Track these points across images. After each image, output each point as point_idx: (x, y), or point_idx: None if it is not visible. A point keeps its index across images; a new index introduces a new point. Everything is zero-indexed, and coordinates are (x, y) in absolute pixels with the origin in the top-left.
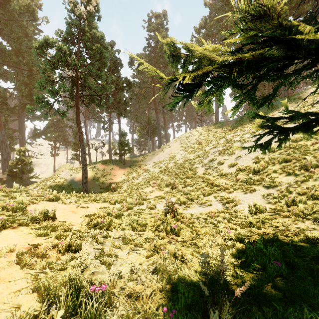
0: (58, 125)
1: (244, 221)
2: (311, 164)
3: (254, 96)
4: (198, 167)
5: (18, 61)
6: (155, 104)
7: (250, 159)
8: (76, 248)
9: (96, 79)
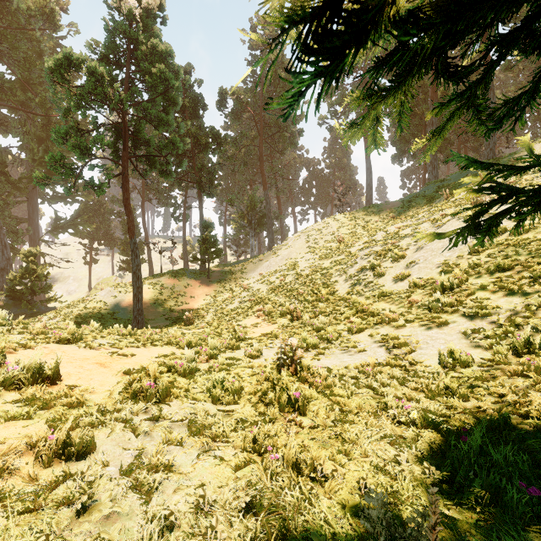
0: (96, 211)
1: (432, 382)
2: None
3: (484, 101)
4: (338, 281)
5: (26, 99)
6: (262, 174)
7: (433, 266)
8: (81, 451)
9: (158, 127)
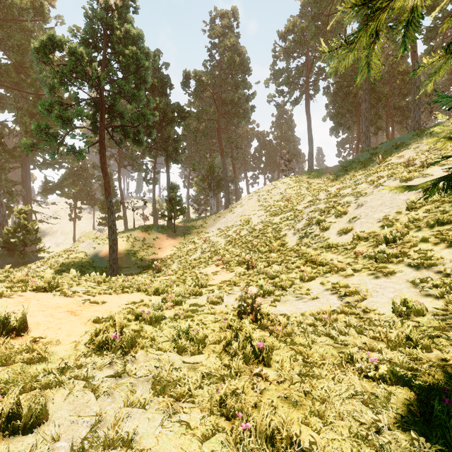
0: (79, 175)
1: (389, 331)
2: None
3: None
4: (287, 234)
5: (20, 80)
6: (220, 144)
7: (374, 221)
8: (29, 423)
9: (131, 101)
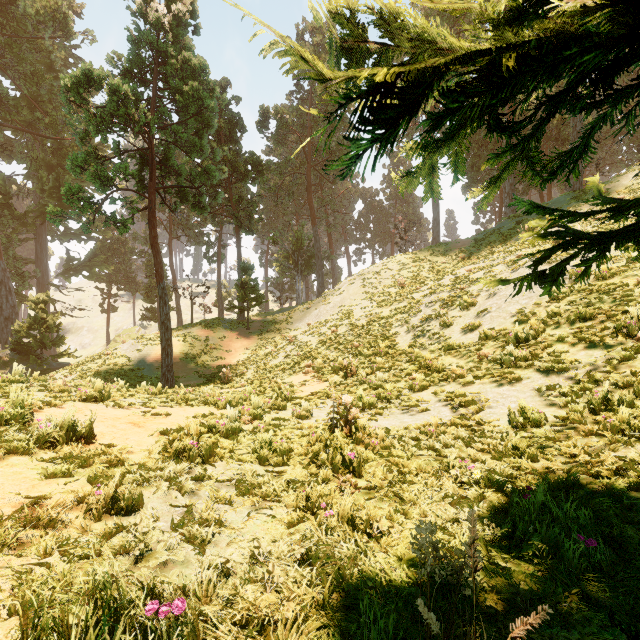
0: (115, 250)
1: (500, 443)
2: (639, 324)
3: (537, 153)
4: (398, 332)
5: (34, 119)
6: (311, 207)
7: (507, 315)
8: (130, 506)
9: (190, 153)
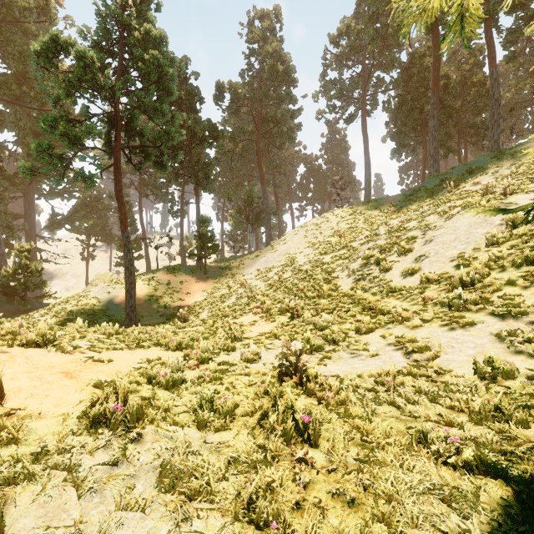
0: (93, 207)
1: (471, 399)
2: None
3: None
4: (340, 276)
5: (21, 93)
6: (260, 169)
7: (446, 259)
8: None
9: (152, 117)
